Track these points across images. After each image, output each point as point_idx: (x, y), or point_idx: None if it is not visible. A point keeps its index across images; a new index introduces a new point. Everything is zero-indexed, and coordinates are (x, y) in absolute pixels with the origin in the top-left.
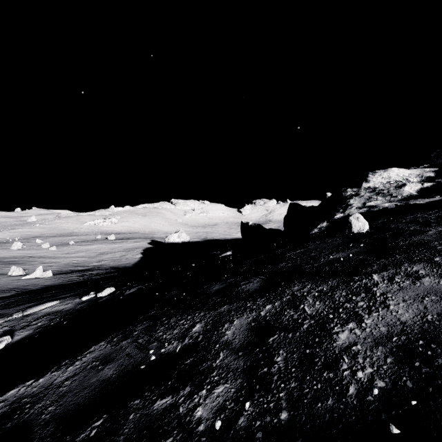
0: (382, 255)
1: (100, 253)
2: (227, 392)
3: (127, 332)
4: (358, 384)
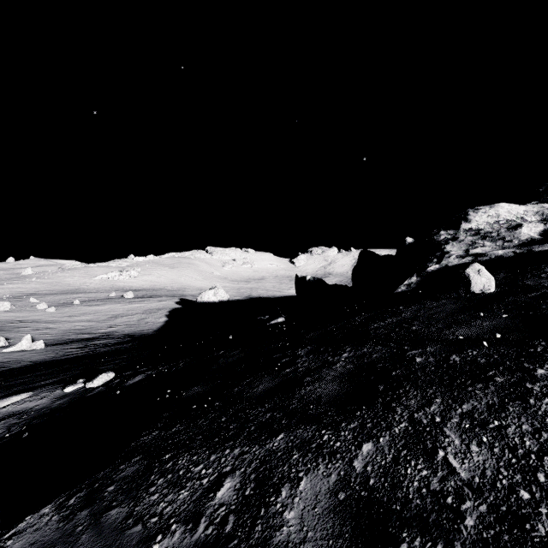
0: None
1: (113, 316)
2: None
3: (97, 484)
4: None
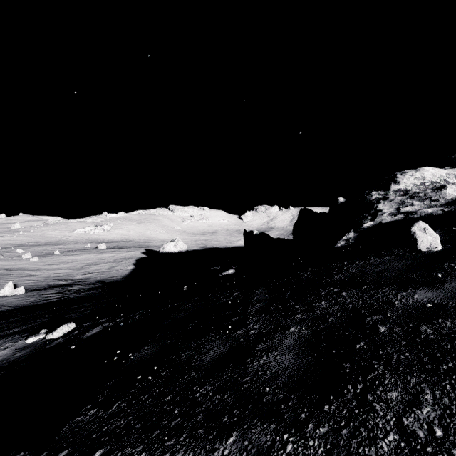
0: None
1: (87, 264)
2: None
3: None
4: None
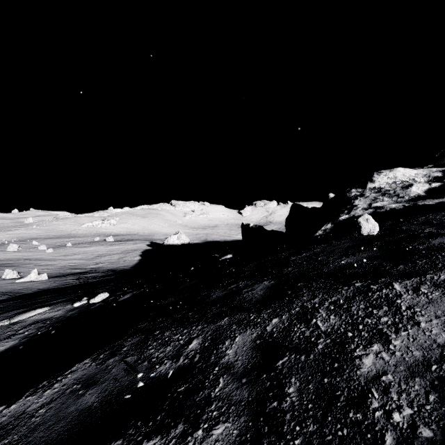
0: (400, 260)
1: (98, 255)
2: (228, 435)
3: (115, 348)
4: (396, 431)
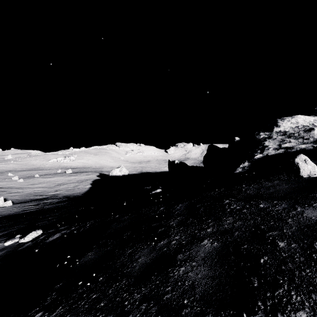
0: None
1: (58, 184)
2: None
3: None
4: None
